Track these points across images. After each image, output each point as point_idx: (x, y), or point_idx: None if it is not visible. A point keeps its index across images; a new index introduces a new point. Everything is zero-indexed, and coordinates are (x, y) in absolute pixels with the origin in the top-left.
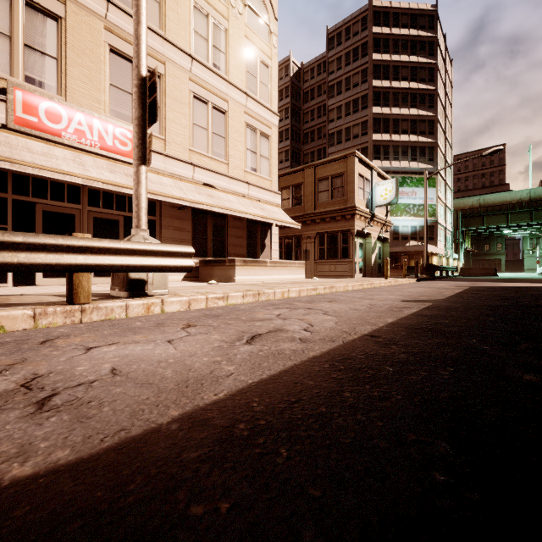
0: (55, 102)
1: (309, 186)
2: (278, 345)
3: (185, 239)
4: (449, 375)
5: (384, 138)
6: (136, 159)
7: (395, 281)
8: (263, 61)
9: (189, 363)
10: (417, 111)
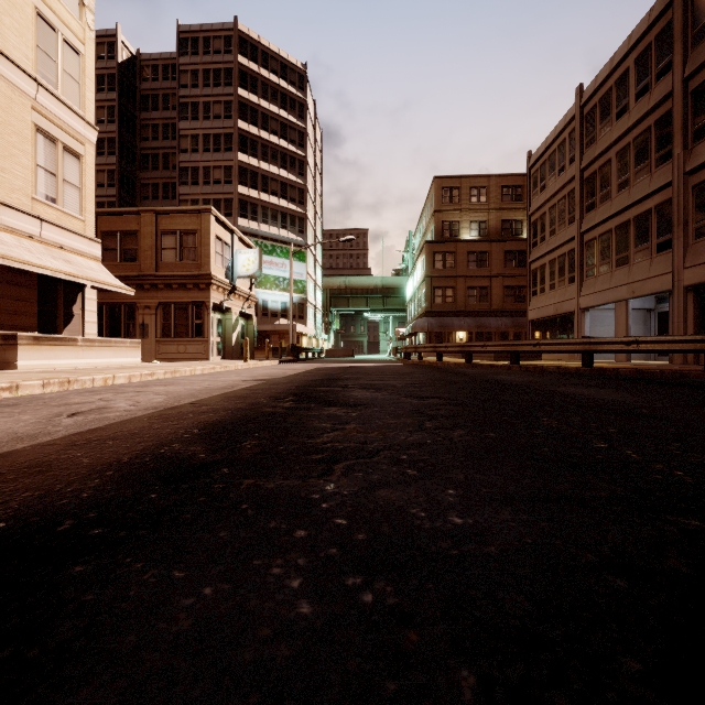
0: None
1: (148, 238)
2: (103, 415)
3: None
4: (226, 413)
5: (251, 194)
6: None
7: (255, 364)
8: (70, 41)
9: (11, 431)
10: (288, 174)
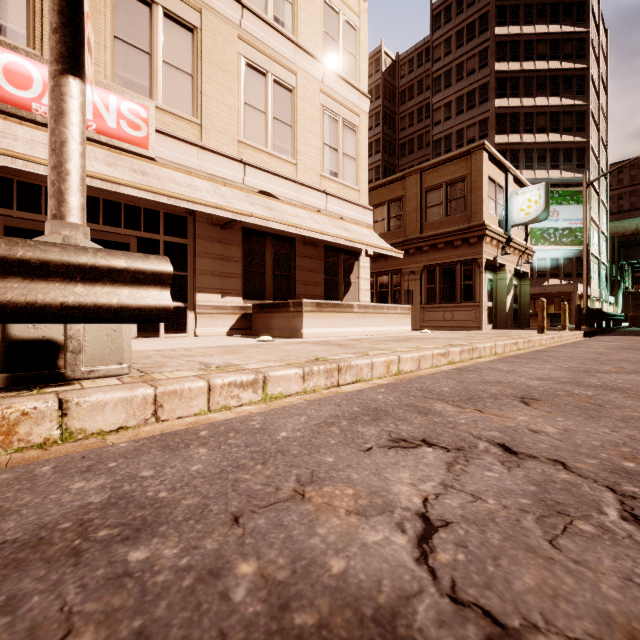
0: (21, 56)
1: (413, 200)
2: None
3: (232, 272)
4: None
5: (511, 140)
6: (53, 60)
7: (559, 336)
8: (348, 19)
9: None
10: (560, 100)
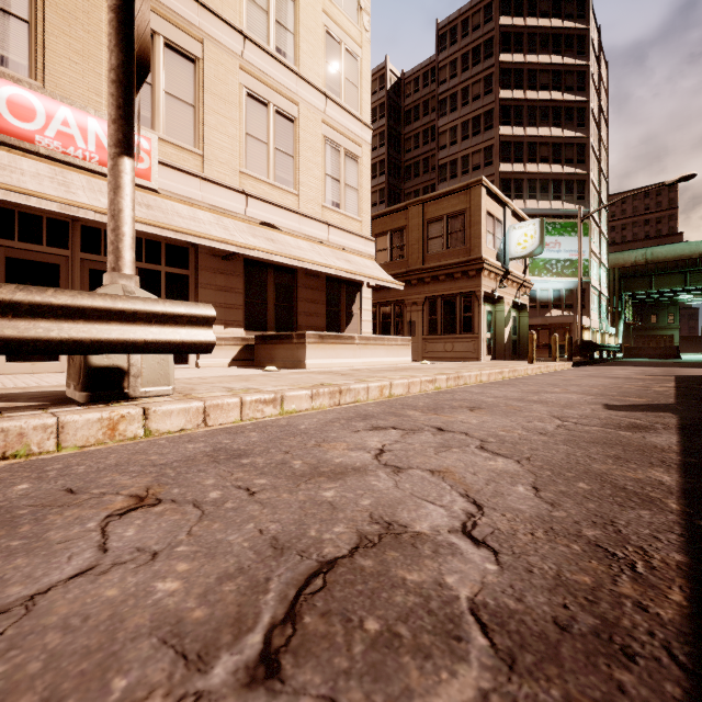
0: (24, 88)
1: (415, 231)
2: None
3: (234, 304)
4: None
5: (515, 169)
6: (112, 145)
7: (546, 366)
8: (350, 49)
9: None
10: (562, 131)
